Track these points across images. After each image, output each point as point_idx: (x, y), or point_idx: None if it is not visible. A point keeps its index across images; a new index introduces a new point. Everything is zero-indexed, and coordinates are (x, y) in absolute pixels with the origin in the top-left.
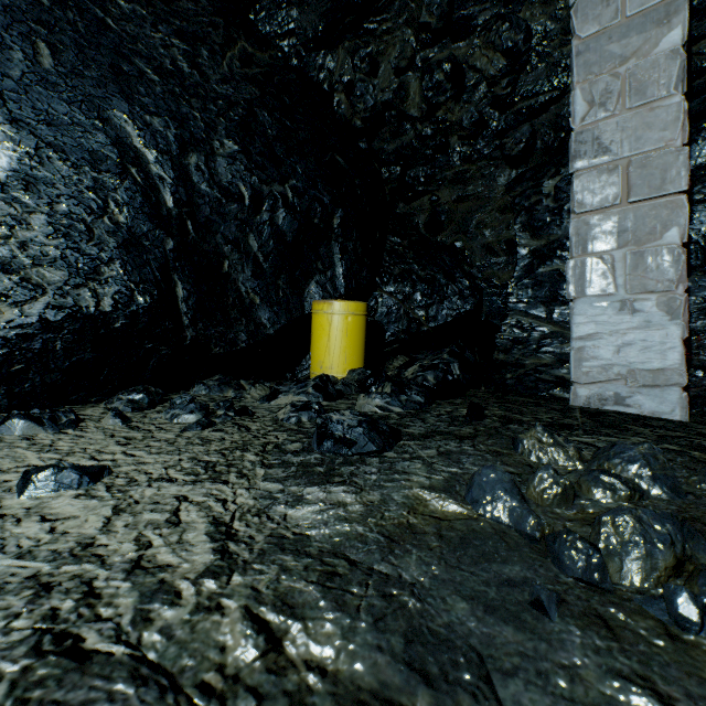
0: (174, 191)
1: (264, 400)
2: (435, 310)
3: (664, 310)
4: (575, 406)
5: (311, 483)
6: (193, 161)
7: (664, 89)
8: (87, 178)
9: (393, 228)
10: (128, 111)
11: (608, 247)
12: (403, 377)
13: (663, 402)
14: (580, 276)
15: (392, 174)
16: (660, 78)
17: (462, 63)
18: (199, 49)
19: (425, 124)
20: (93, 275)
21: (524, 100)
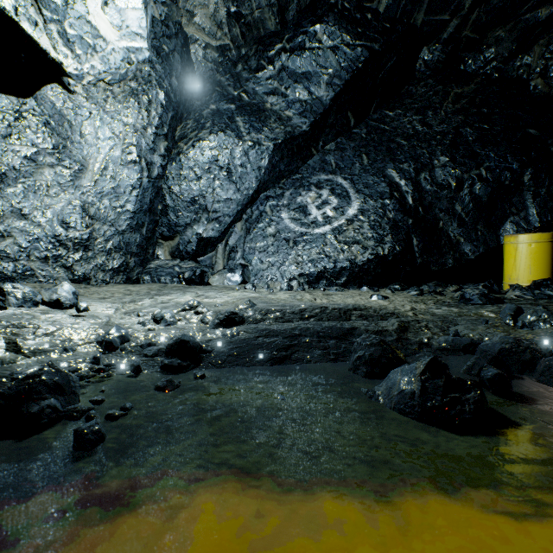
0: (412, 196)
1: (453, 292)
2: None
3: None
4: None
5: (445, 306)
6: (422, 177)
7: None
8: (379, 204)
9: None
10: (393, 167)
11: None
12: None
13: None
14: None
15: None
16: None
17: None
18: (426, 113)
19: None
20: (381, 241)
21: None
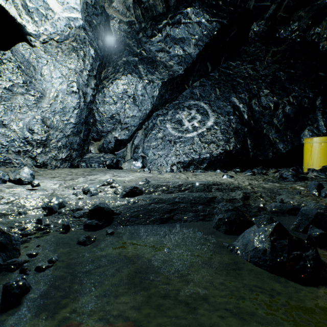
0: (247, 114)
1: (273, 173)
2: None
3: None
4: None
5: (270, 182)
6: (253, 102)
7: None
8: (226, 119)
9: None
10: (235, 96)
11: None
12: None
13: None
14: None
15: None
16: None
17: None
18: (255, 63)
19: None
20: (228, 142)
21: None
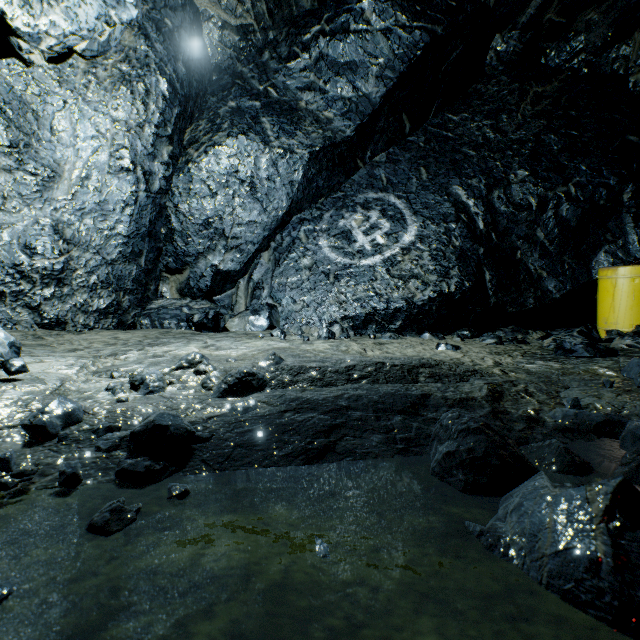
0: (483, 219)
1: (539, 339)
2: None
3: None
4: None
5: (540, 360)
6: (495, 195)
7: None
8: (442, 228)
9: None
10: (459, 183)
11: None
12: None
13: None
14: None
15: None
16: None
17: None
18: (499, 117)
19: None
20: (446, 275)
21: None
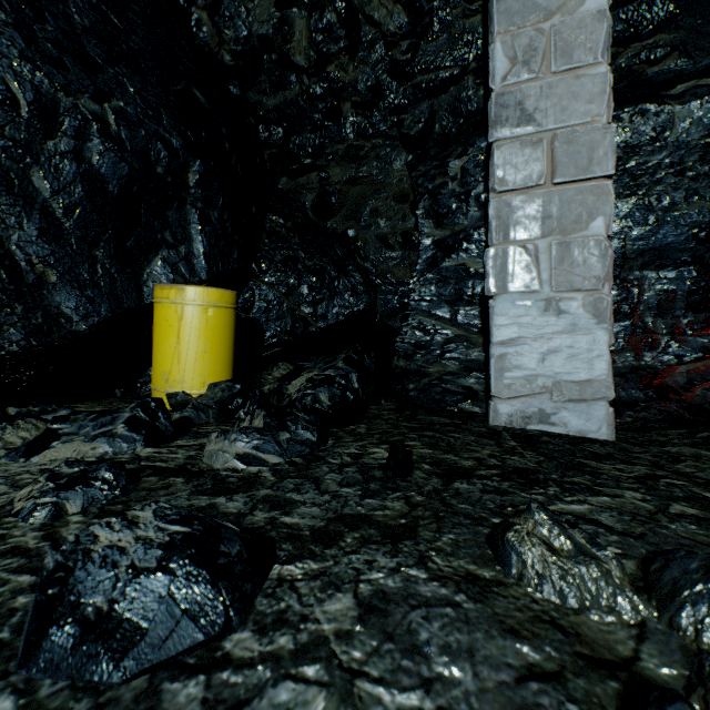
0: None
1: (17, 455)
2: (324, 307)
3: (591, 312)
4: (497, 426)
5: None
6: None
7: (591, 55)
8: None
9: (274, 206)
10: None
11: (532, 235)
12: (285, 393)
13: (590, 418)
14: (502, 268)
15: (272, 136)
16: (587, 41)
17: (358, 11)
18: None
19: (313, 78)
20: None
21: (424, 73)
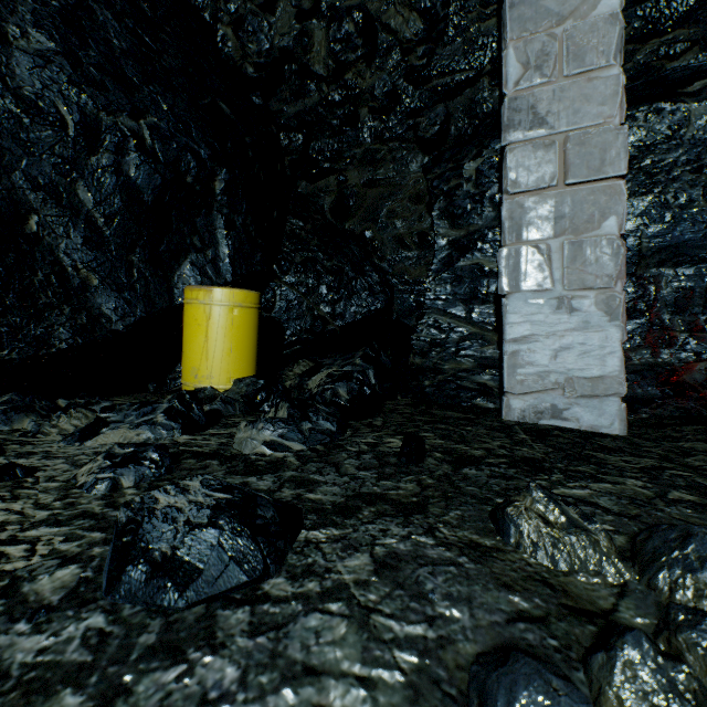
0: None
1: (73, 440)
2: (342, 307)
3: (603, 309)
4: (510, 421)
5: None
6: None
7: (604, 58)
8: None
9: (294, 209)
10: None
11: (544, 235)
12: (306, 388)
13: (602, 414)
14: (515, 267)
15: (293, 142)
16: (599, 45)
17: (375, 20)
18: None
19: (332, 86)
20: None
21: (440, 77)
